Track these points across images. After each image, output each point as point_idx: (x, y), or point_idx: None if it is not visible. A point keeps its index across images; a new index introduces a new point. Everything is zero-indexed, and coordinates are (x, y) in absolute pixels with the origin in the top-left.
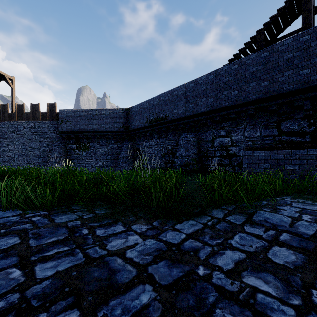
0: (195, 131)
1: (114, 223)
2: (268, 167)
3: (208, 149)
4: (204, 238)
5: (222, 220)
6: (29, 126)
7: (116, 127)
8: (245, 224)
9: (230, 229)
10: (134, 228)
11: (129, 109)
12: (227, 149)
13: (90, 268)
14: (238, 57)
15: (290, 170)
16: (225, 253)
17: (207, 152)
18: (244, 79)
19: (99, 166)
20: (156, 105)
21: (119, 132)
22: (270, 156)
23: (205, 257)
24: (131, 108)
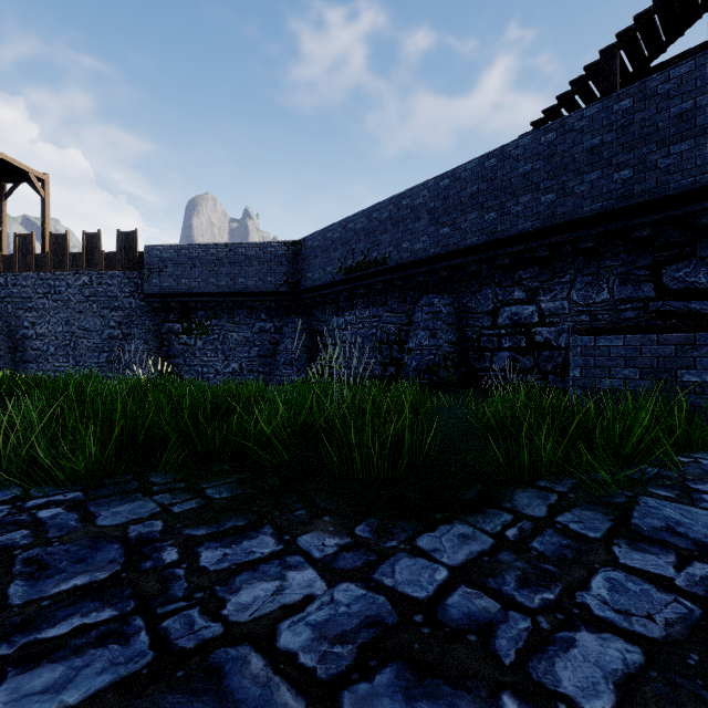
0: (452, 290)
1: (251, 528)
2: (634, 375)
3: (484, 332)
4: (502, 583)
5: (546, 525)
6: (80, 282)
7: (271, 283)
8: (616, 539)
9: (574, 554)
10: (305, 545)
11: (299, 242)
12: (529, 332)
13: (164, 696)
14: (555, 116)
15: (692, 383)
16: (575, 642)
17: (480, 339)
18: (571, 164)
19: (233, 371)
20: (361, 233)
21: (276, 295)
22: (639, 348)
23: (517, 656)
24: (303, 240)
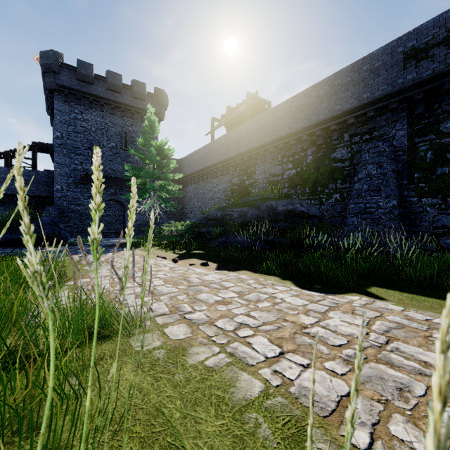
0: None
1: None
2: None
3: None
4: None
5: None
6: None
7: None
8: None
9: None
10: None
11: None
12: None
13: None
14: None
15: None
16: None
17: None
18: None
19: None
20: None
21: None
22: None
23: None
24: None
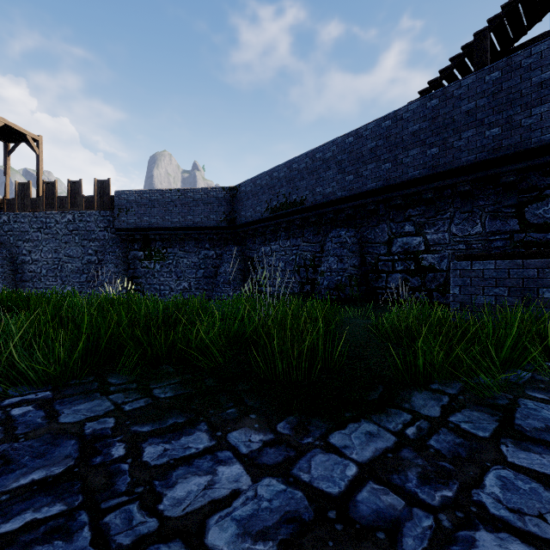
0: (355, 224)
1: (189, 425)
2: (503, 292)
3: (381, 258)
4: (405, 480)
5: (441, 424)
6: (66, 219)
7: (213, 220)
8: (502, 439)
9: (467, 453)
10: (234, 440)
11: (235, 187)
12: (417, 258)
13: None
14: (438, 86)
15: None
16: (475, 542)
17: (378, 264)
18: (451, 124)
19: (184, 288)
20: (283, 180)
21: (217, 229)
22: (507, 271)
23: None
24: (238, 186)
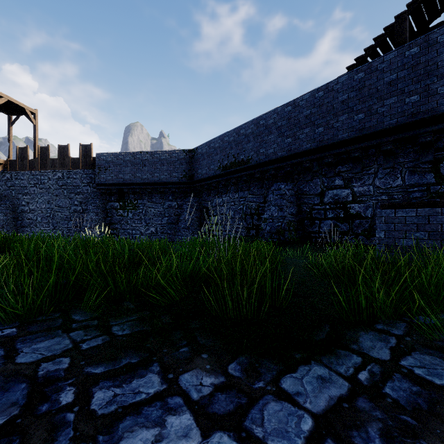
0: (293, 179)
1: (141, 366)
2: (423, 236)
3: (314, 207)
4: (367, 438)
5: (393, 369)
6: (56, 176)
7: (175, 177)
8: None
9: (427, 404)
10: (185, 384)
11: (193, 150)
12: (345, 207)
13: None
14: (363, 62)
15: None
16: None
17: (312, 212)
18: (375, 93)
19: (151, 233)
20: (233, 143)
21: (179, 184)
22: (427, 218)
23: None
24: (196, 149)
